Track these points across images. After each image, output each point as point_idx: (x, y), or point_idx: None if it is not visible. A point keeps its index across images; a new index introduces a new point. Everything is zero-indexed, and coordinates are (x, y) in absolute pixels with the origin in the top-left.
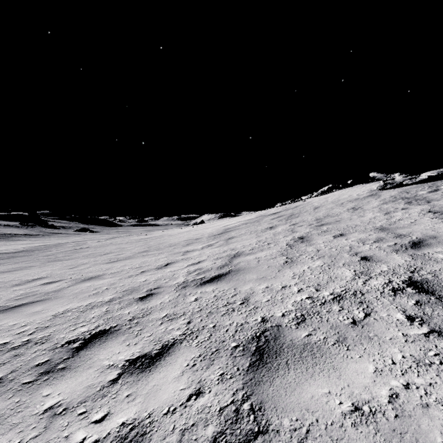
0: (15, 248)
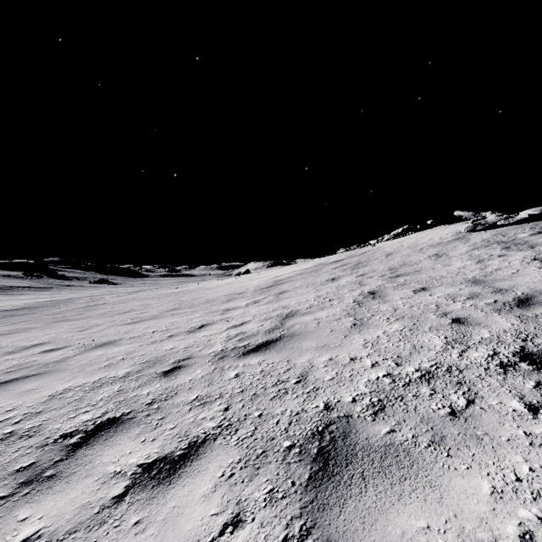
0: (15, 305)
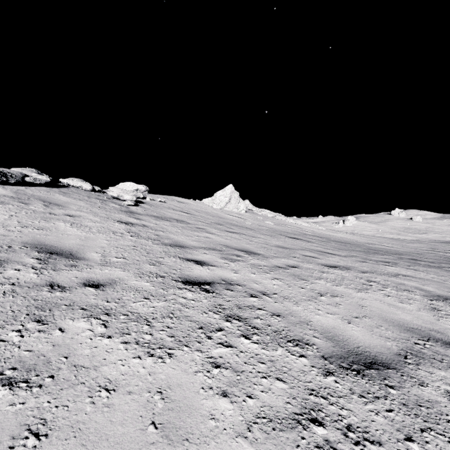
0: None
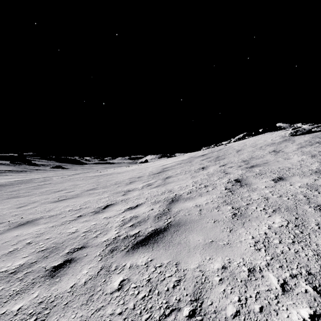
0: None
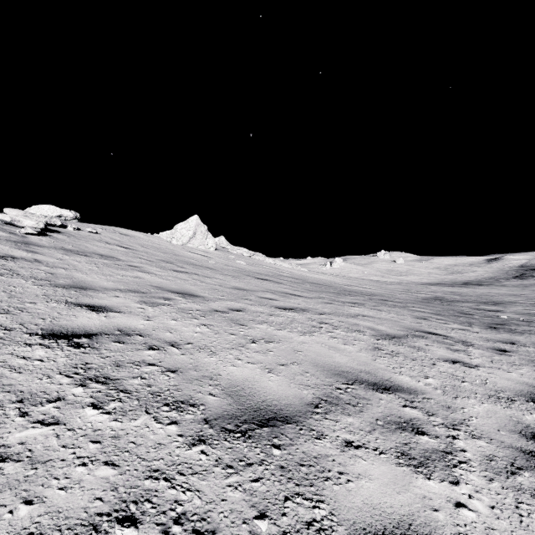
0: None
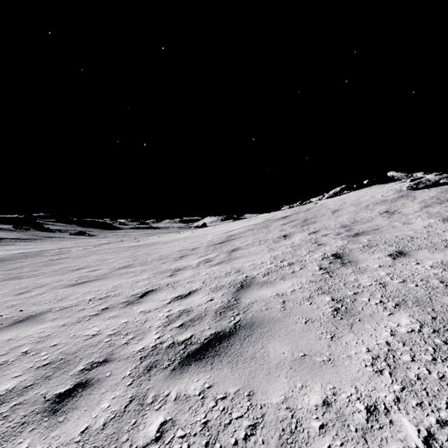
0: None
